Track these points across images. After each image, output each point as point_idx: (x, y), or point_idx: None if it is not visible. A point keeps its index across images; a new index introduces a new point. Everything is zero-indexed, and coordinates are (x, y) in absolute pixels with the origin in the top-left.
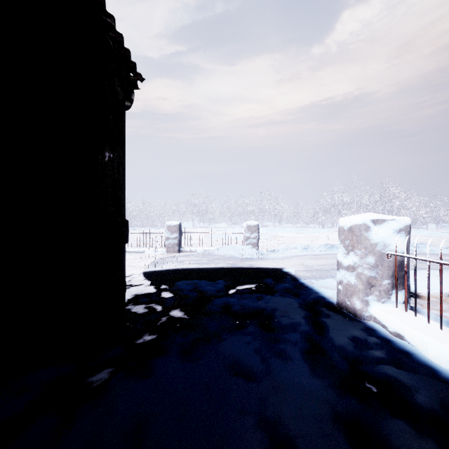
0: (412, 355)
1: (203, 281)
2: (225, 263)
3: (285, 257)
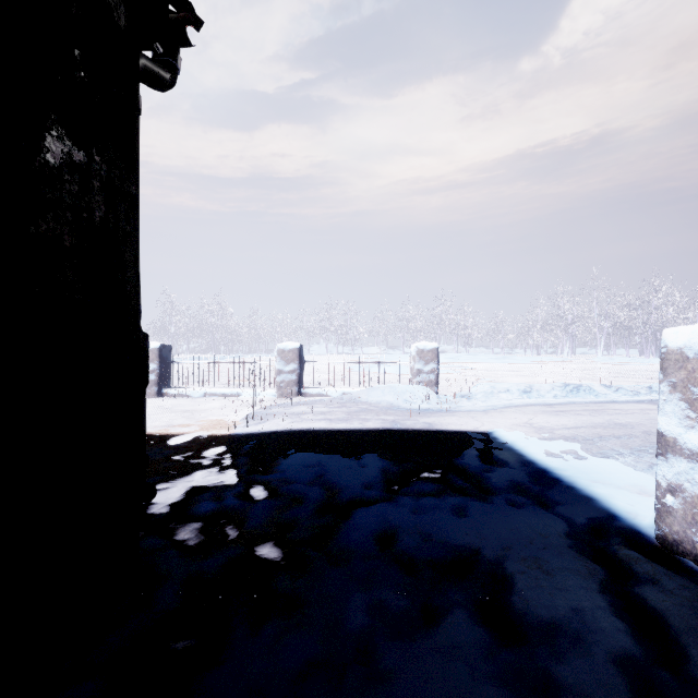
0: None
1: (335, 461)
2: (380, 420)
3: (490, 407)
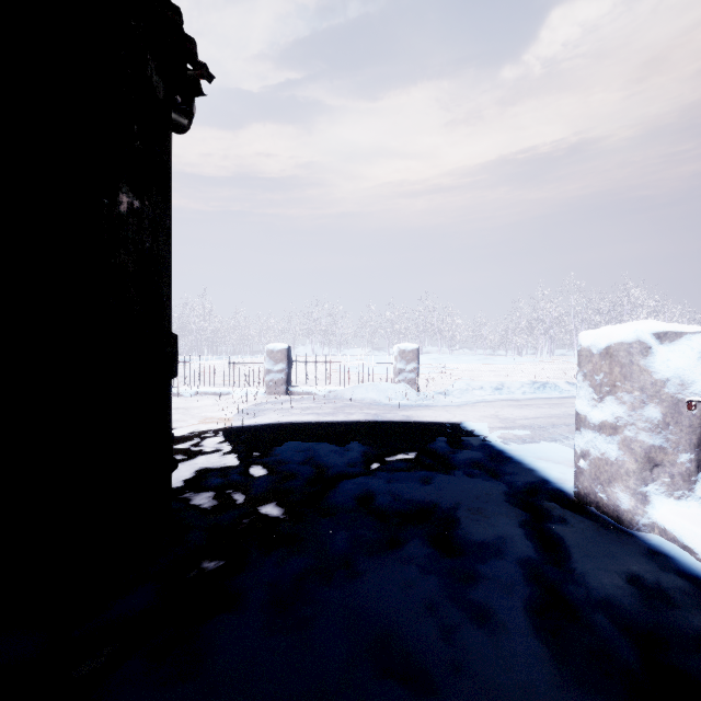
0: None
1: (323, 446)
2: (363, 413)
3: (464, 403)
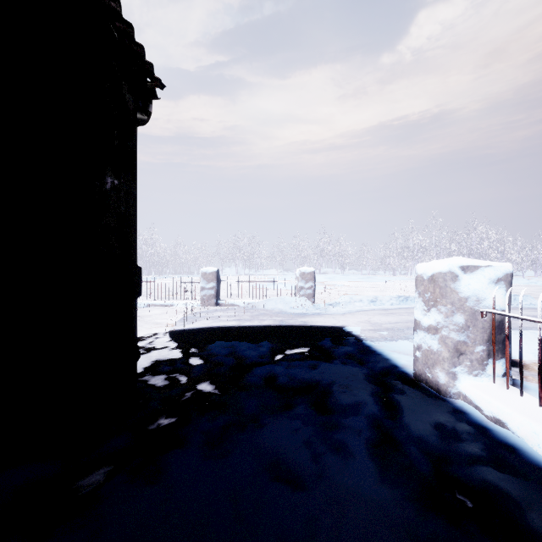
0: (519, 451)
1: (242, 344)
2: (272, 320)
3: (347, 312)
